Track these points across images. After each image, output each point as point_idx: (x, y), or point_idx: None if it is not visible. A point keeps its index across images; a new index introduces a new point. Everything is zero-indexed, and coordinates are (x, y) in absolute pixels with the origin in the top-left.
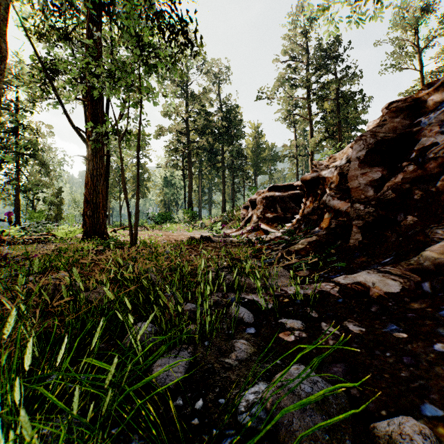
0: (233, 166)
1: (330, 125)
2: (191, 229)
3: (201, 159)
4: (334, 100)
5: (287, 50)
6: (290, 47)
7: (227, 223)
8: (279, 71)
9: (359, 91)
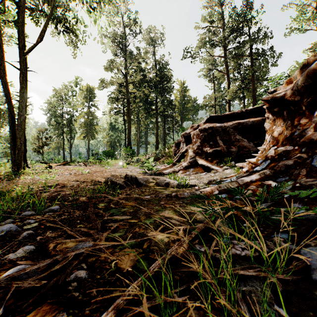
0: (164, 113)
1: (244, 78)
2: (125, 165)
3: (139, 109)
4: (249, 56)
5: (209, 15)
6: (212, 12)
7: (159, 158)
8: (203, 33)
9: (270, 48)
